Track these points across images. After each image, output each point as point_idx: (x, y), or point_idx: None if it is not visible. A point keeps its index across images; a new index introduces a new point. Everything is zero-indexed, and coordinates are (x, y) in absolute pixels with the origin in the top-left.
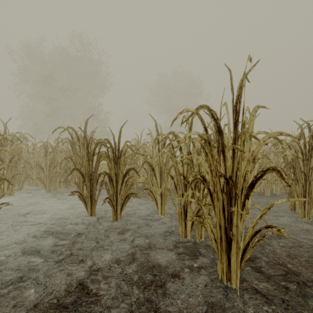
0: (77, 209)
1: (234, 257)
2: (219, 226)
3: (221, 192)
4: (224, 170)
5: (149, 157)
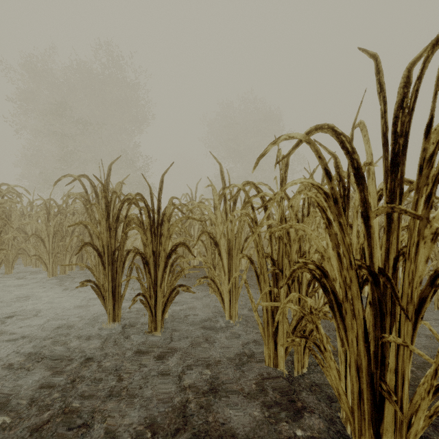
0: (92, 308)
1: (389, 435)
2: (356, 369)
3: (362, 301)
4: (368, 256)
5: (210, 223)
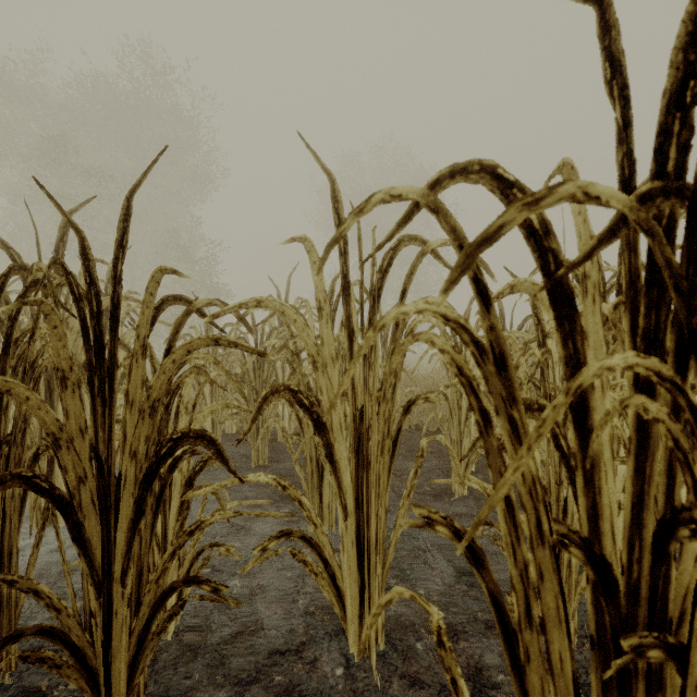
0: None
1: None
2: None
3: None
4: None
5: None
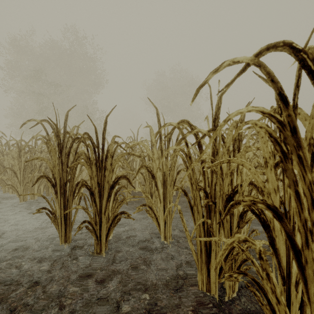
0: (50, 229)
1: None
2: None
3: None
4: None
5: (148, 159)
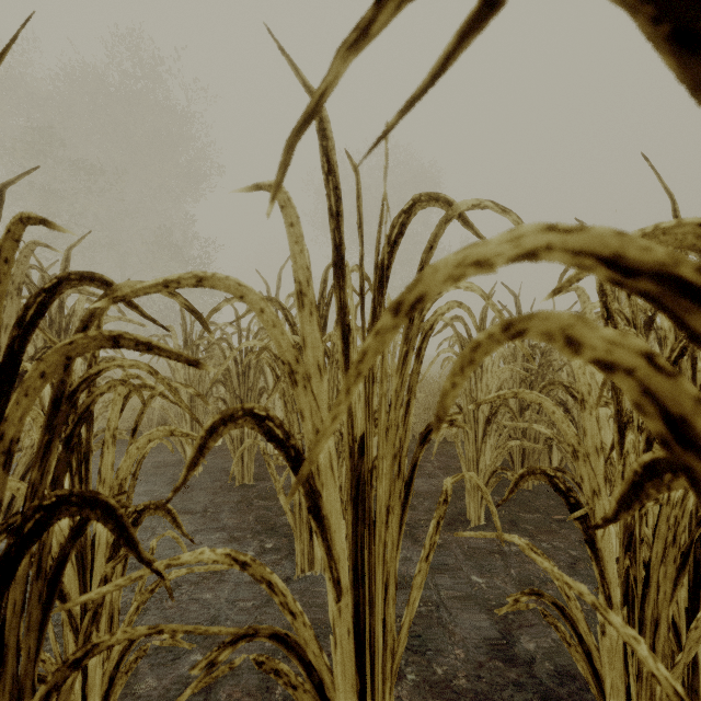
0: None
1: None
2: None
3: None
4: None
5: None
